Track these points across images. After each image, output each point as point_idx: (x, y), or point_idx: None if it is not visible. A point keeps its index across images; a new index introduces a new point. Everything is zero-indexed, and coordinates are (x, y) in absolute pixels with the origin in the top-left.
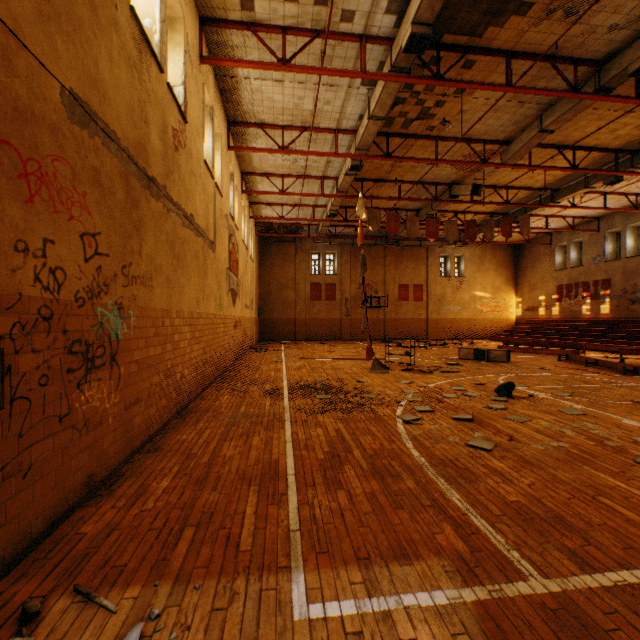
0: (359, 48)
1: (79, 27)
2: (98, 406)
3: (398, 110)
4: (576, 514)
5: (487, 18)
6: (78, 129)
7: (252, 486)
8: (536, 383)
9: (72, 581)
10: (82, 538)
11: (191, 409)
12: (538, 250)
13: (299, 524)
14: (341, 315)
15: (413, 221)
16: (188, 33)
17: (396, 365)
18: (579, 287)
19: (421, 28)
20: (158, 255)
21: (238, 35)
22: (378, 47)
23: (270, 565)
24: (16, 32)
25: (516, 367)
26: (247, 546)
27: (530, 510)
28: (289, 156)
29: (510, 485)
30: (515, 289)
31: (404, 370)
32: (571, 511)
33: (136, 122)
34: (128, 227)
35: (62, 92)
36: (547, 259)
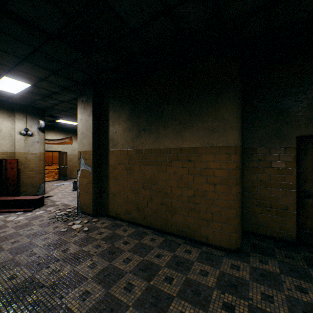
0: None
1: None
2: None
3: None
4: None
5: None
6: None
7: None
8: None
9: None
10: None
11: None
12: None
13: None
14: None
15: None
16: None
17: None
18: None
19: None
20: None
21: None
22: None
23: None
24: None
25: None
26: None
27: None
28: None
29: None
30: None
31: None
32: None
33: None
34: None
35: None
36: None
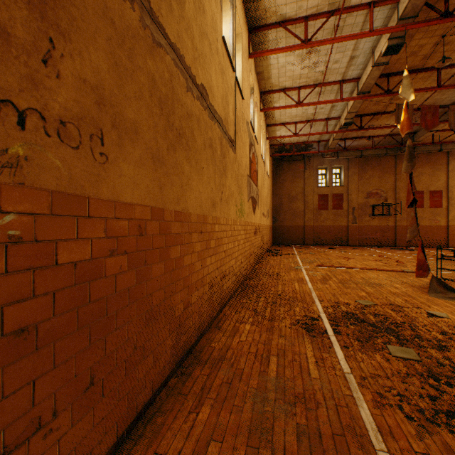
0: None
1: None
2: None
3: None
4: None
5: None
6: None
7: None
8: None
9: None
10: None
11: (199, 352)
12: None
13: None
14: (347, 222)
15: None
16: None
17: None
18: None
19: None
20: (125, 102)
21: None
22: None
23: None
24: None
25: None
26: None
27: None
28: (308, 61)
29: None
30: None
31: None
32: None
33: None
34: None
35: None
36: None
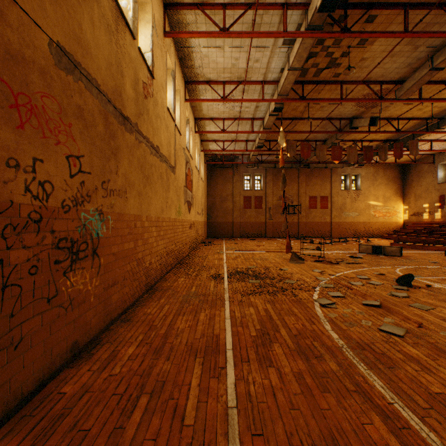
0: (281, 14)
1: None
2: (81, 288)
3: (311, 62)
4: None
5: None
6: (64, 74)
7: (197, 358)
8: (430, 274)
9: (45, 442)
10: (61, 398)
11: (156, 288)
12: (422, 168)
13: (236, 400)
14: (266, 219)
15: (321, 148)
16: (155, 14)
17: (309, 257)
18: None
19: None
20: (131, 174)
21: (191, 14)
22: (296, 12)
23: (210, 444)
24: None
25: (409, 260)
26: (190, 420)
27: None
28: (228, 104)
29: (430, 374)
30: (402, 199)
31: (316, 261)
32: None
33: (113, 74)
34: (107, 152)
35: (50, 43)
36: (430, 175)
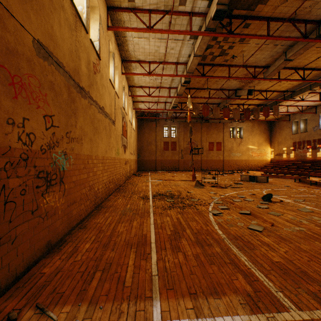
0: (188, 19)
1: (43, 7)
2: (53, 205)
3: (209, 51)
4: (314, 270)
5: (257, 0)
6: (42, 61)
7: (132, 249)
8: (283, 194)
9: (35, 301)
10: (43, 276)
11: (102, 206)
12: (282, 124)
13: (157, 271)
14: (179, 158)
15: (216, 109)
16: (101, 14)
17: (207, 184)
18: (305, 143)
19: (222, 6)
20: (85, 127)
21: (126, 15)
22: (198, 18)
23: (141, 295)
24: (7, 8)
25: (272, 185)
26: (129, 283)
27: (287, 267)
28: (152, 77)
29: (274, 252)
30: (270, 144)
31: (212, 186)
32: (311, 268)
33: (73, 58)
34: (69, 112)
35: (33, 41)
36: (287, 128)
